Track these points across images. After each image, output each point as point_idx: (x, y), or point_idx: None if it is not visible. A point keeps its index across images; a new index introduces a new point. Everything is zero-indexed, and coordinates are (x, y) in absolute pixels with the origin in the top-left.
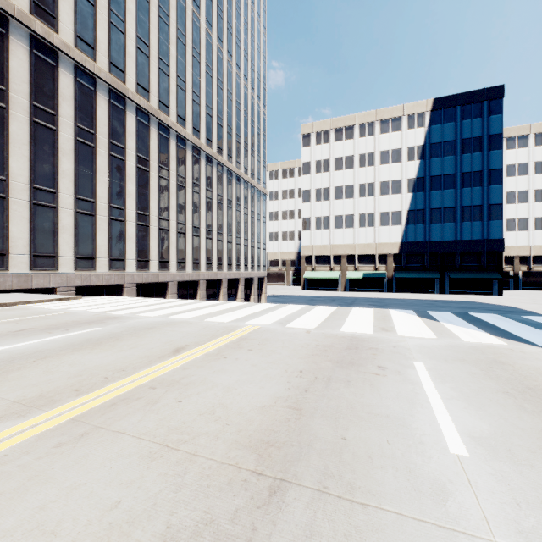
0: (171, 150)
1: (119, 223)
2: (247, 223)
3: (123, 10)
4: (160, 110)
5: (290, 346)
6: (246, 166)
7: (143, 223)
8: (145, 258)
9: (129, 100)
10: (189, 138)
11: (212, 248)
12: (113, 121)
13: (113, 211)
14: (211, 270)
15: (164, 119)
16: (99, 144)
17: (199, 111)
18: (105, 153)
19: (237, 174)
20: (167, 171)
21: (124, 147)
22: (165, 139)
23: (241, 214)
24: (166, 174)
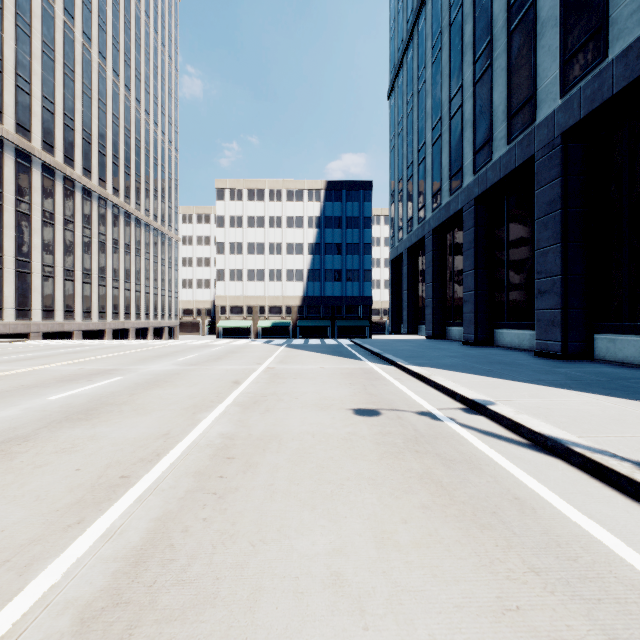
0: (77, 202)
1: (26, 275)
2: (158, 272)
3: (29, 72)
4: (65, 164)
5: (185, 346)
6: (157, 213)
7: (49, 275)
8: (50, 308)
9: (35, 157)
10: (95, 190)
11: (119, 297)
12: (20, 178)
13: (19, 264)
14: (118, 319)
15: (70, 173)
16: (6, 201)
17: (105, 161)
18: (12, 209)
19: (146, 222)
20: (72, 223)
21: (30, 203)
22: (71, 192)
23: (151, 263)
24: (71, 226)
